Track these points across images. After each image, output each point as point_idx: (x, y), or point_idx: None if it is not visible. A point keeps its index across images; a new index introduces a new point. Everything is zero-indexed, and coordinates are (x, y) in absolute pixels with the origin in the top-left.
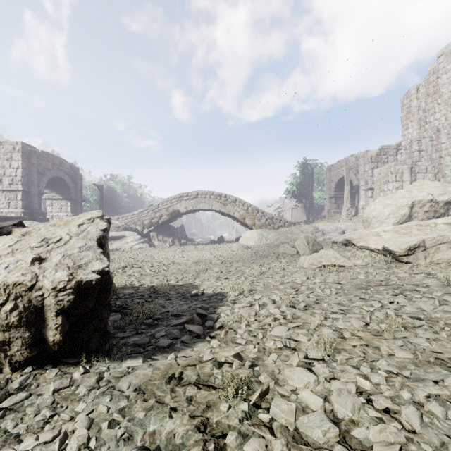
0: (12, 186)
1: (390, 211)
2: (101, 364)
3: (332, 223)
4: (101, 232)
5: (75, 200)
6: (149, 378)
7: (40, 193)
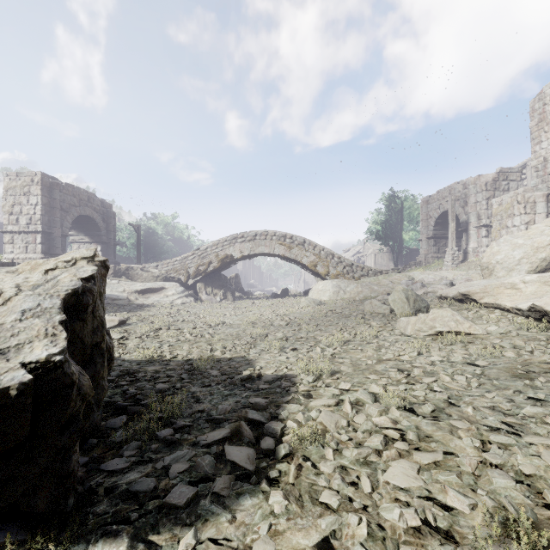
0: (30, 226)
1: (523, 254)
2: None
3: (433, 272)
4: (79, 283)
5: (107, 244)
6: None
7: (64, 235)
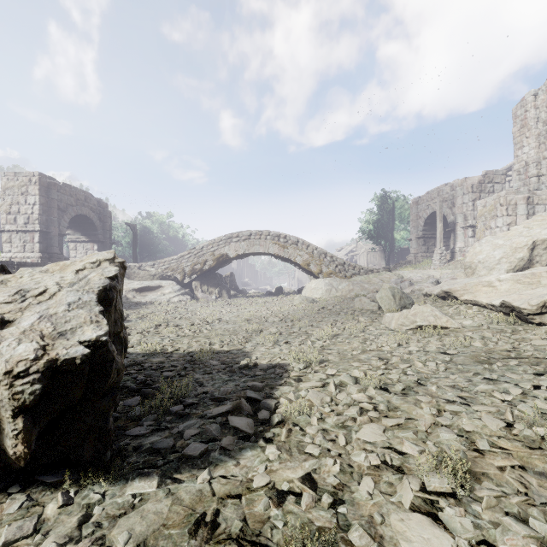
0: (28, 226)
1: (503, 254)
2: (94, 487)
3: (421, 270)
4: (107, 281)
5: (103, 243)
6: (163, 522)
7: (61, 234)
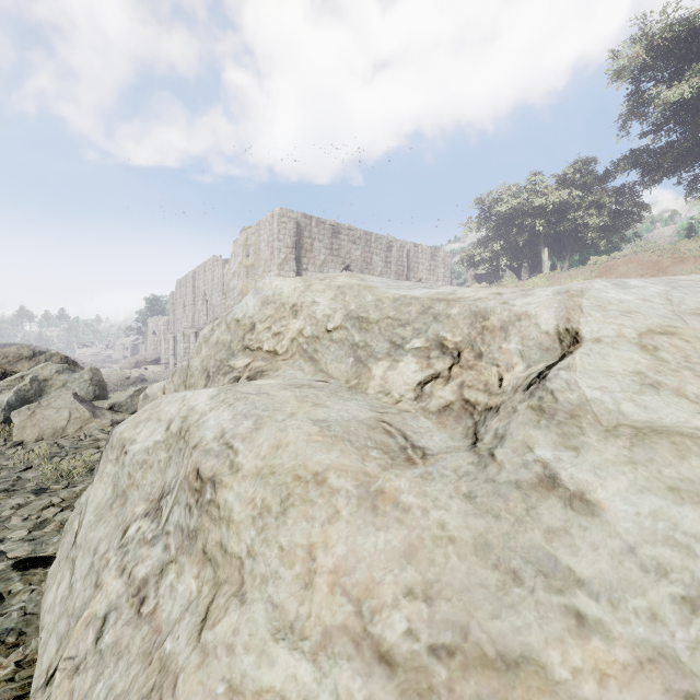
0: None
1: (129, 365)
2: None
3: None
4: None
5: None
6: None
7: None
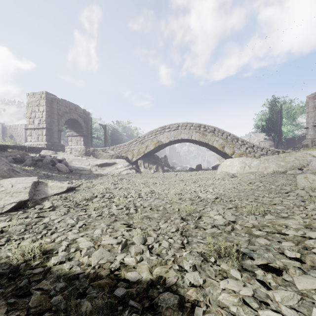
0: (40, 125)
1: None
2: None
3: None
4: None
5: (87, 136)
6: None
7: (59, 130)
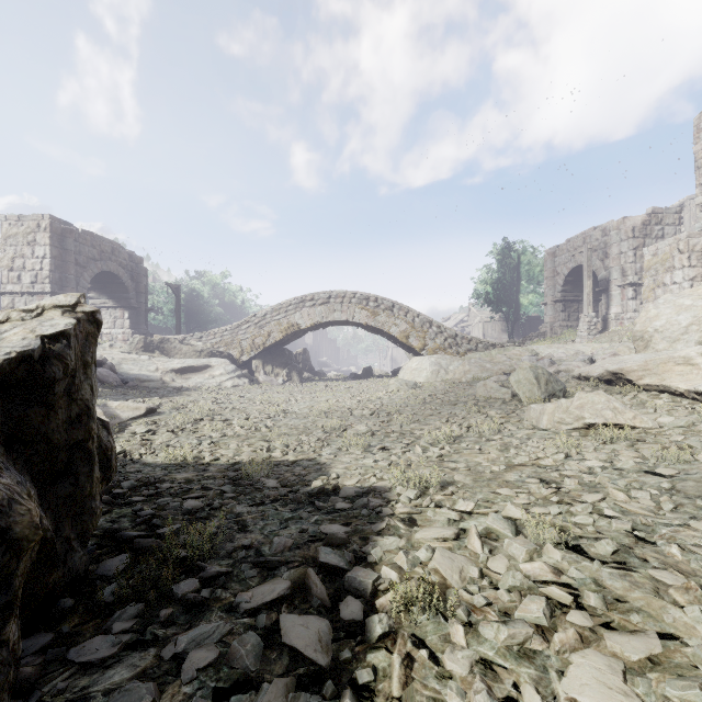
0: (35, 286)
1: (692, 319)
2: None
3: (563, 345)
4: (35, 343)
5: (137, 309)
6: None
7: None
